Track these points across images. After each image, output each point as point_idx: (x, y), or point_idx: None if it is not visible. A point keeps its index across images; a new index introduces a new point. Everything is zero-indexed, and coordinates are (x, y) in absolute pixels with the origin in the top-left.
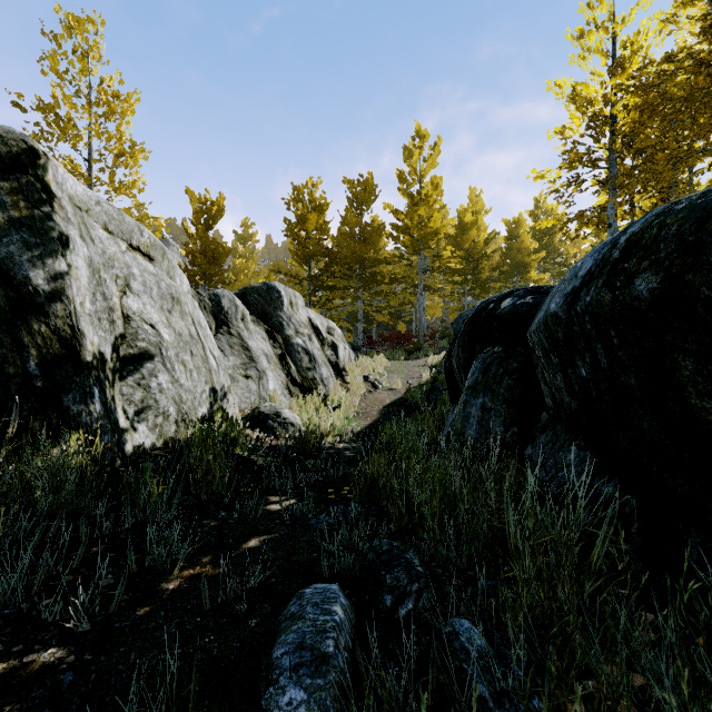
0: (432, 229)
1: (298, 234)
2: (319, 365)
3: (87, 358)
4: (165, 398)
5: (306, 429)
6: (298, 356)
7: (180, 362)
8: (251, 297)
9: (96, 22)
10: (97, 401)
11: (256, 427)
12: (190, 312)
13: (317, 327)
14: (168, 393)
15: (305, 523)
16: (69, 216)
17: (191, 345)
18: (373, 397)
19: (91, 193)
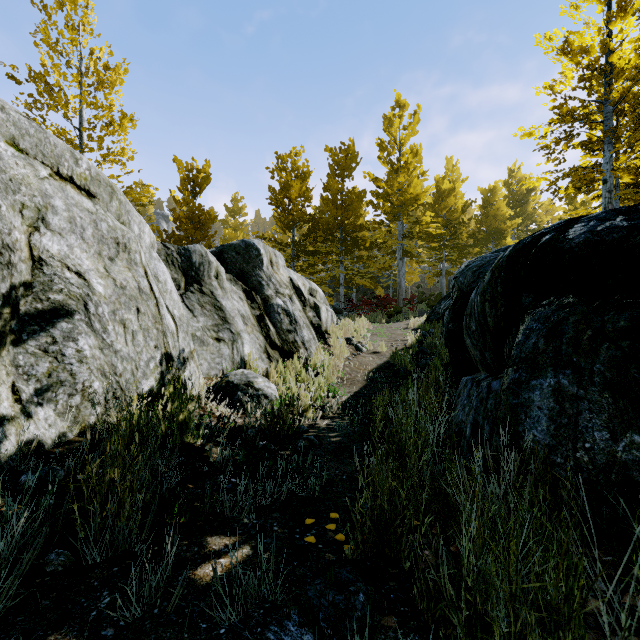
0: (412, 195)
1: (282, 201)
2: (301, 327)
3: None
4: (86, 370)
5: (280, 407)
6: (278, 317)
7: (118, 321)
8: (229, 255)
9: None
10: None
11: (223, 400)
12: (143, 262)
13: (299, 288)
14: (92, 362)
15: (255, 636)
16: None
17: (139, 301)
18: (357, 361)
19: None
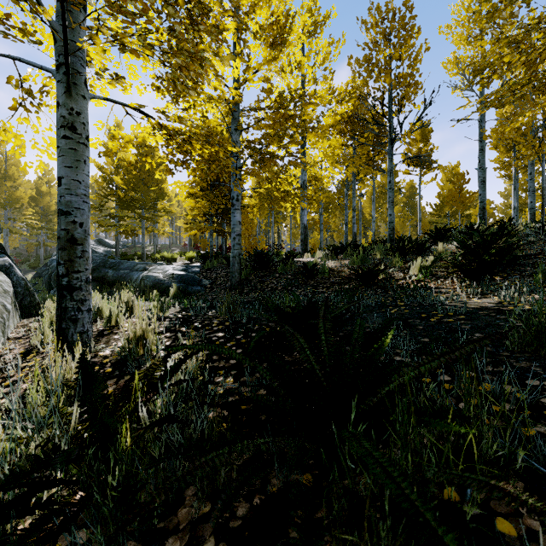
0: (18, 197)
1: None
2: None
3: None
4: None
5: None
6: None
7: None
8: None
9: None
10: None
11: None
12: None
13: None
14: None
15: None
16: None
17: None
18: None
19: None
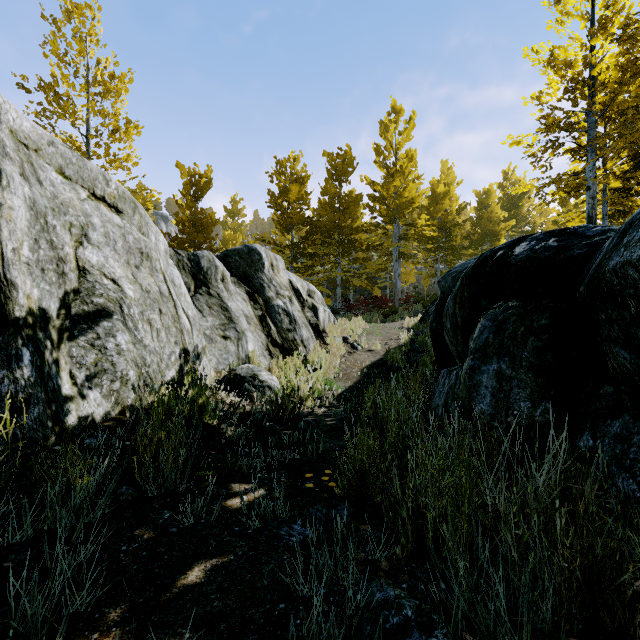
0: (407, 199)
1: (281, 204)
2: (300, 326)
3: (16, 314)
4: (123, 361)
5: (283, 395)
6: (279, 317)
7: (146, 320)
8: (233, 259)
9: (93, 8)
10: (26, 365)
11: (231, 391)
12: (162, 268)
13: (298, 289)
14: (128, 355)
15: (273, 533)
16: (7, 150)
17: (161, 303)
18: (352, 358)
19: (43, 131)
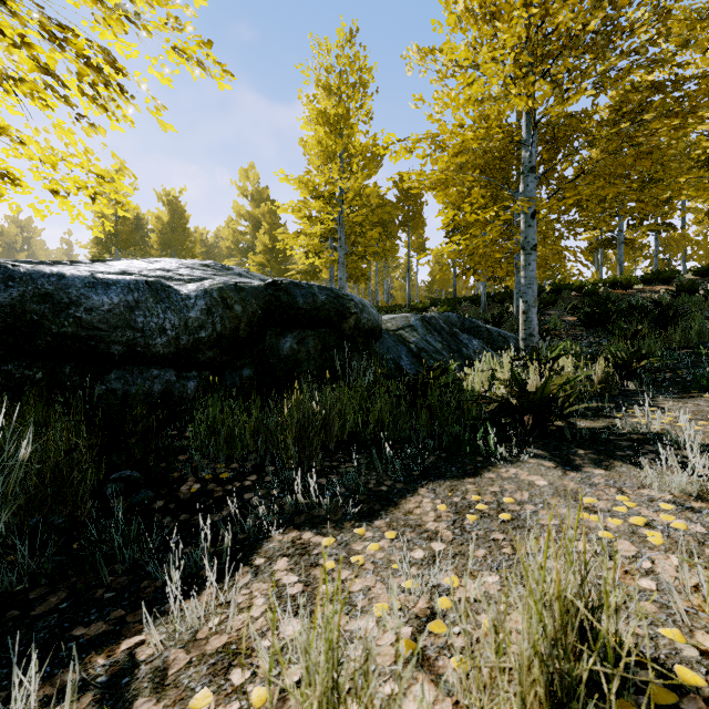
0: None
1: None
2: None
3: None
4: None
5: None
6: None
7: None
8: None
9: None
10: None
11: None
12: None
13: None
14: None
15: None
16: None
17: None
18: None
19: None
